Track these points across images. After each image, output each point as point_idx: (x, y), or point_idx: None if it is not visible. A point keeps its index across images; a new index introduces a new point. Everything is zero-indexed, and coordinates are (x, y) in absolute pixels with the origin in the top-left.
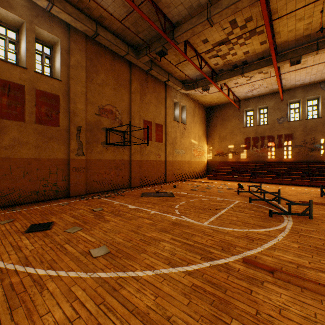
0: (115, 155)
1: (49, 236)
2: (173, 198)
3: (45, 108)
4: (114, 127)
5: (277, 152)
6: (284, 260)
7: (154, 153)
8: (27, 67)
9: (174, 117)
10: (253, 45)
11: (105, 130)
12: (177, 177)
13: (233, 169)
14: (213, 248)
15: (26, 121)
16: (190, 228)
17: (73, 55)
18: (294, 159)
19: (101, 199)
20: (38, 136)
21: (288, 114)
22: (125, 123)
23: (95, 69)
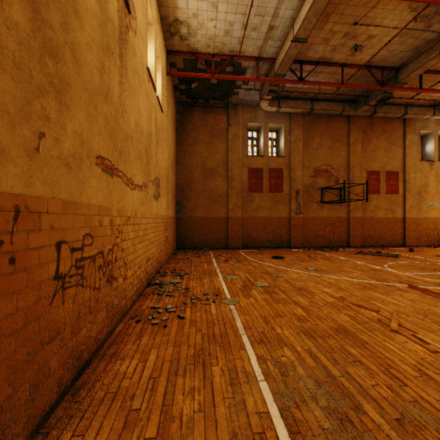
0: (330, 213)
1: (284, 261)
2: (394, 259)
3: (274, 180)
4: (329, 185)
5: None
6: None
7: (382, 209)
8: (264, 155)
9: (425, 155)
10: None
11: (320, 190)
12: (430, 242)
13: None
14: (391, 280)
15: (263, 191)
16: (386, 273)
17: (293, 132)
18: None
19: (315, 251)
20: (270, 201)
21: None
22: (342, 179)
23: (310, 136)
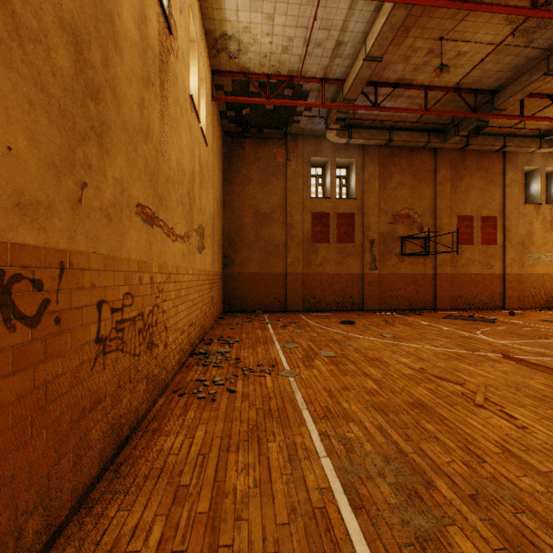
0: (412, 268)
1: (354, 327)
2: (489, 324)
3: (343, 228)
4: (411, 233)
5: None
6: (550, 364)
7: (477, 263)
8: (331, 197)
9: (529, 196)
10: None
11: (400, 239)
12: (535, 304)
13: None
14: (483, 349)
15: (330, 242)
16: (477, 340)
17: (366, 169)
18: None
19: (393, 315)
20: (338, 254)
21: None
22: (427, 226)
23: (388, 173)
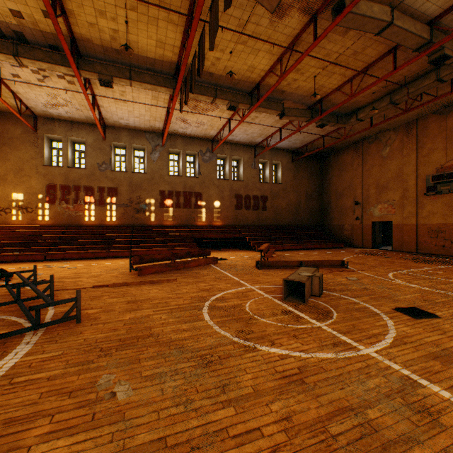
0: None
1: None
2: None
3: None
4: None
5: (98, 212)
6: None
7: None
8: None
9: None
10: (30, 7)
11: None
12: None
13: (19, 240)
14: None
15: None
16: None
17: None
18: (120, 222)
19: None
20: None
21: (114, 160)
22: None
23: None
